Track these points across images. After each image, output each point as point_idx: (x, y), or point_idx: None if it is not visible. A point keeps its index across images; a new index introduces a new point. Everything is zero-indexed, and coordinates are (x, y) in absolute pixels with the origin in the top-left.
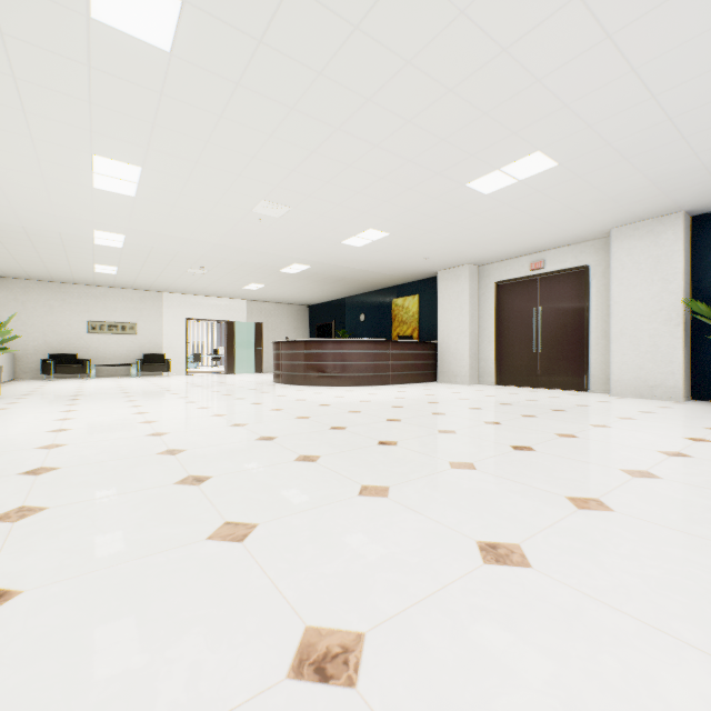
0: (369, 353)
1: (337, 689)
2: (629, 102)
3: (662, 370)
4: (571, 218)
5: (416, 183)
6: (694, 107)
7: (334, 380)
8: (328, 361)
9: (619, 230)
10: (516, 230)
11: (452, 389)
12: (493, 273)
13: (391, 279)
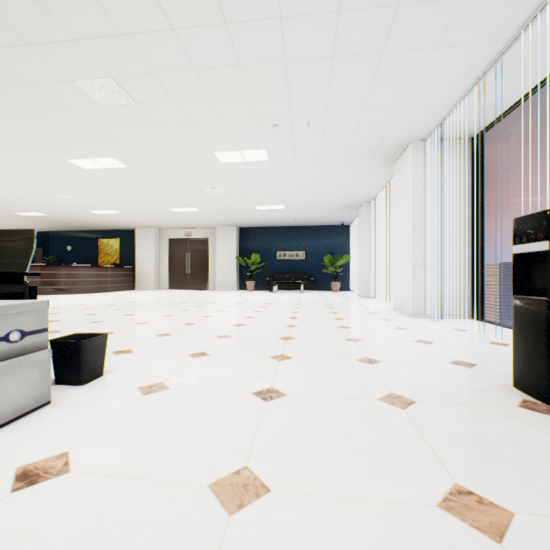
0: (98, 274)
1: (189, 311)
2: (219, 206)
3: (231, 280)
4: (203, 222)
5: (149, 205)
6: (234, 210)
7: (74, 290)
8: (69, 278)
9: (219, 227)
10: (182, 221)
11: (150, 292)
12: (168, 234)
13: (102, 227)
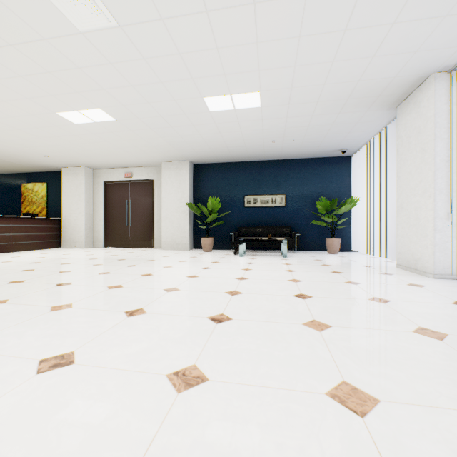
0: None
1: None
2: (139, 101)
3: (182, 235)
4: (139, 152)
5: (9, 99)
6: (169, 114)
7: None
8: None
9: (165, 164)
10: (108, 151)
11: (67, 252)
12: (103, 175)
13: (19, 167)
